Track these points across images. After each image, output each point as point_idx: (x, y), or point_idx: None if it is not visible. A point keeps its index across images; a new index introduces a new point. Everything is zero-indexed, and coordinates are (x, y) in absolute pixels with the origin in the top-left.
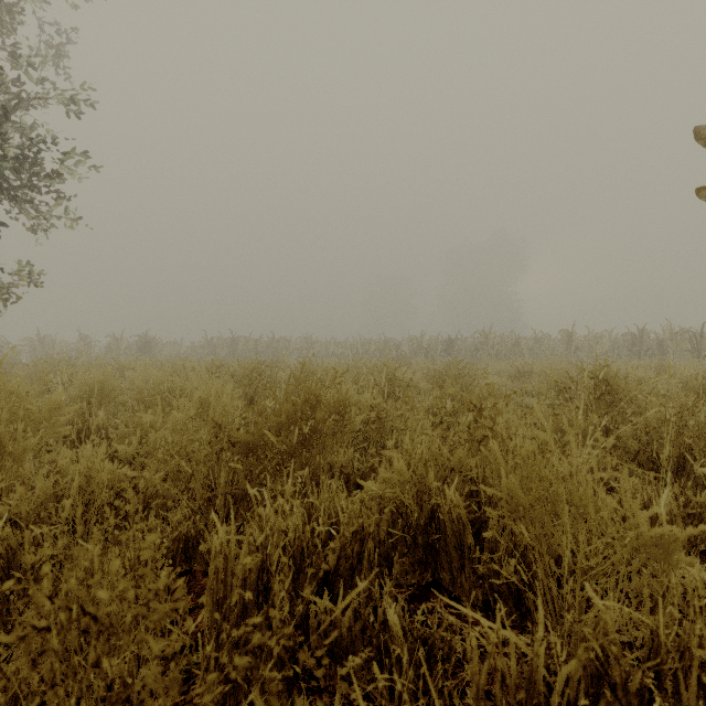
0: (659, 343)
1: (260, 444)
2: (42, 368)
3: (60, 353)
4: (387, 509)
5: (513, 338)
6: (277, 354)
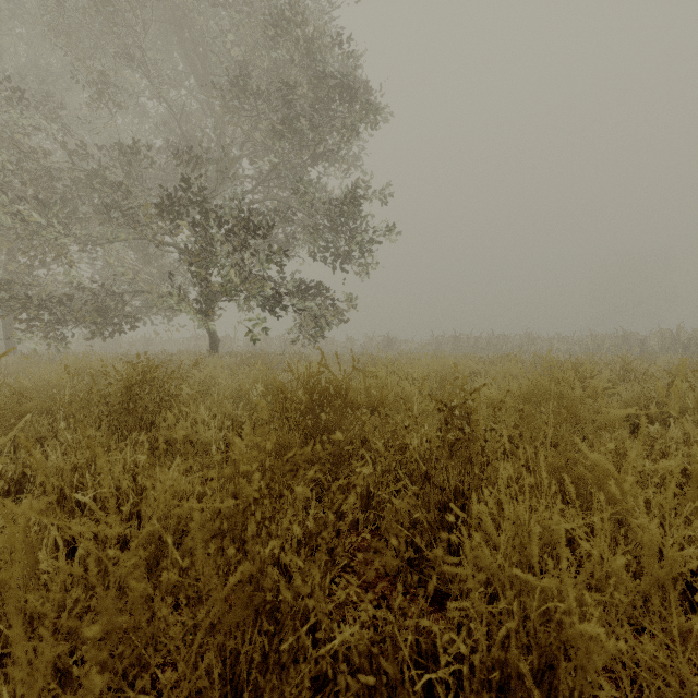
0: None
1: None
2: (366, 358)
3: (336, 349)
4: None
5: None
6: (496, 350)
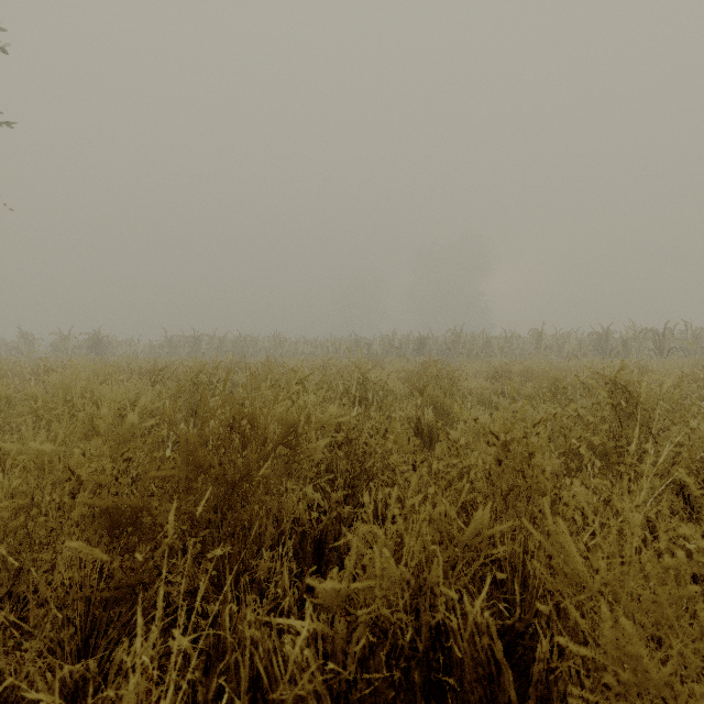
0: (623, 343)
1: (148, 506)
2: None
3: None
4: (361, 644)
5: (484, 337)
6: (243, 353)
